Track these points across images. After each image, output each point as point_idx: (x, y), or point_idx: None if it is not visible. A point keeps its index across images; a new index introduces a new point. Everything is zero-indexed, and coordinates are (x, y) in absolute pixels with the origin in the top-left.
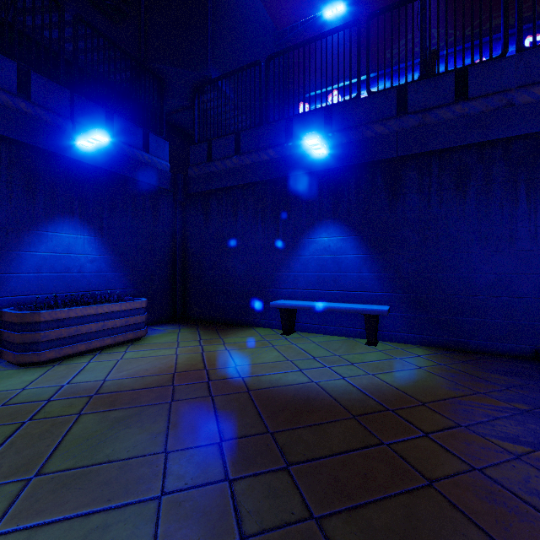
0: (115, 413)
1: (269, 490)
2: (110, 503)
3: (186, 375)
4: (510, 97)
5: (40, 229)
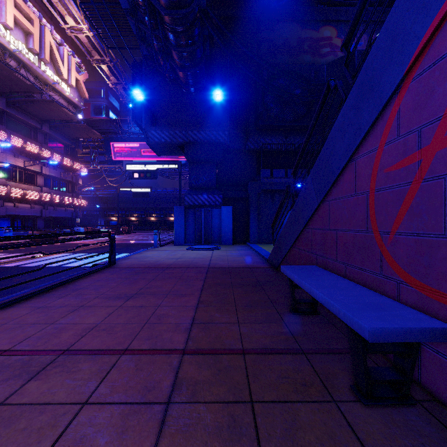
0: None
1: None
2: None
3: None
4: None
5: (289, 211)
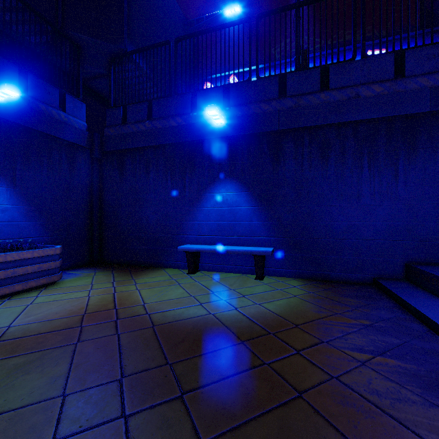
0: (14, 359)
1: (163, 421)
2: None
3: (96, 315)
4: (357, 91)
5: None
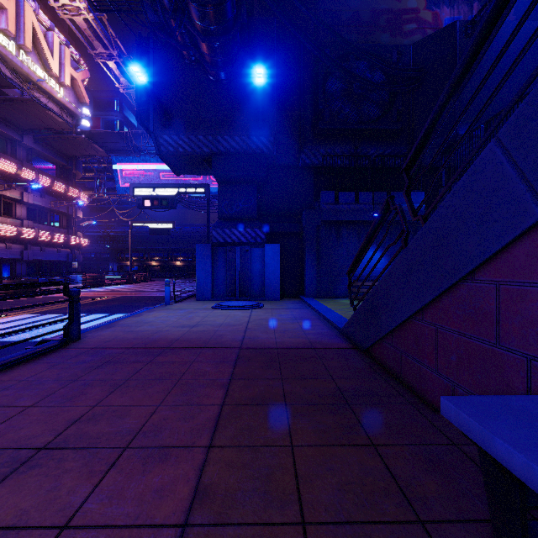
0: None
1: None
2: None
3: None
4: None
5: None
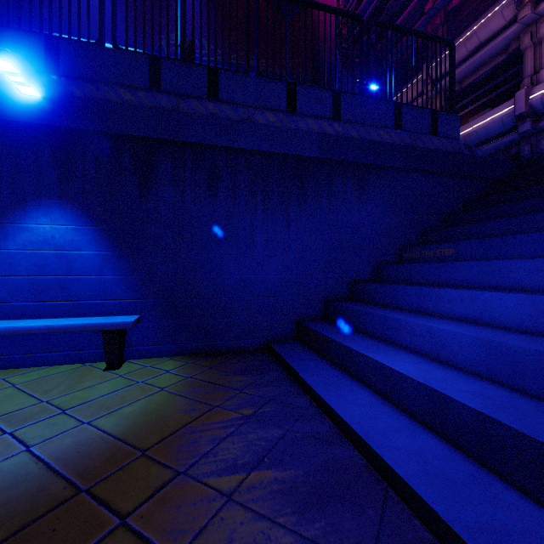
0: None
1: None
2: None
3: None
4: (250, 113)
5: None
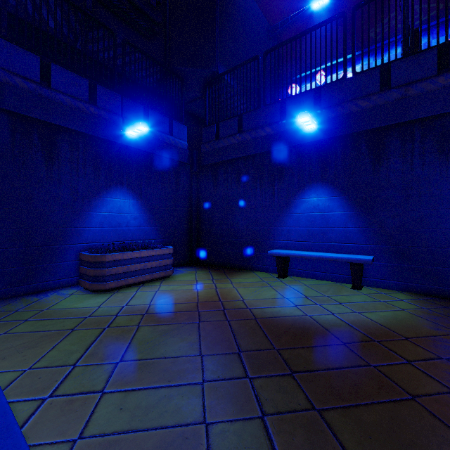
0: (161, 326)
1: (280, 387)
2: (170, 383)
3: (207, 304)
4: None
5: (103, 196)
